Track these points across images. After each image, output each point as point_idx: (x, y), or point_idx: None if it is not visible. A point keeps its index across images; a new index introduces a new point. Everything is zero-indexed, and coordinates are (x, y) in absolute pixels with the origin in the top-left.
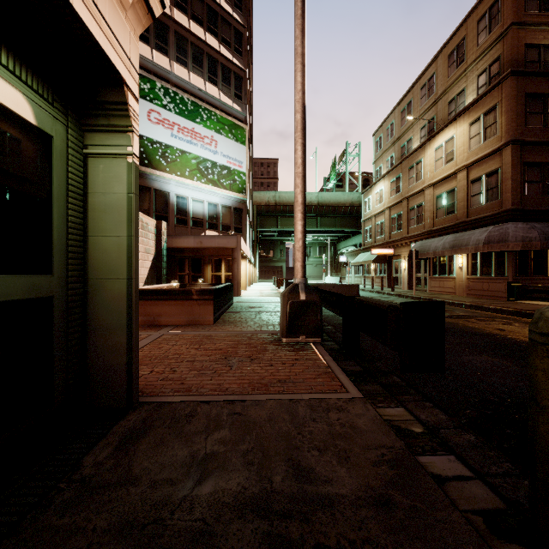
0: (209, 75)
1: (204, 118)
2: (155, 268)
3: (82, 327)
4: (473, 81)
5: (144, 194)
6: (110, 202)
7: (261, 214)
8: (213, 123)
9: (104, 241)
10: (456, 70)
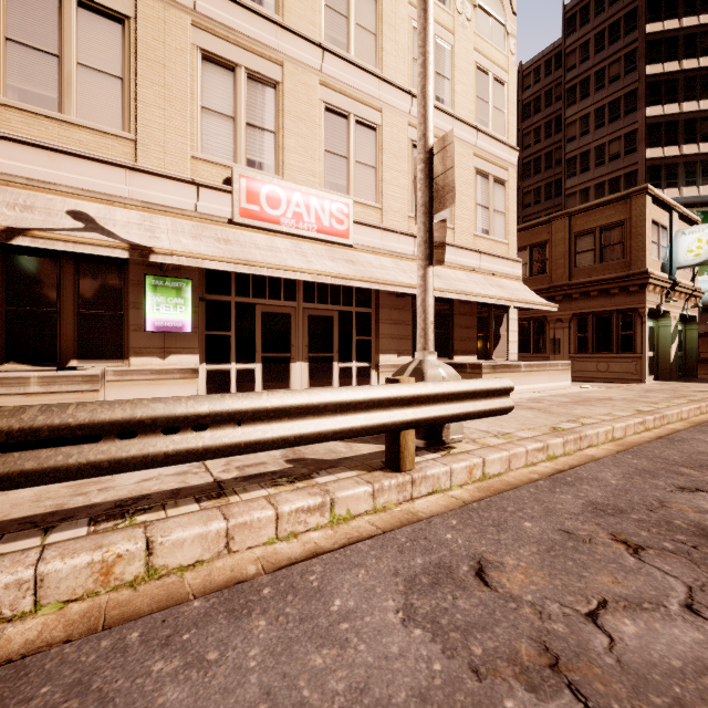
0: None
1: None
2: None
3: (684, 362)
4: None
5: None
6: (691, 338)
7: None
8: None
9: (690, 346)
10: None
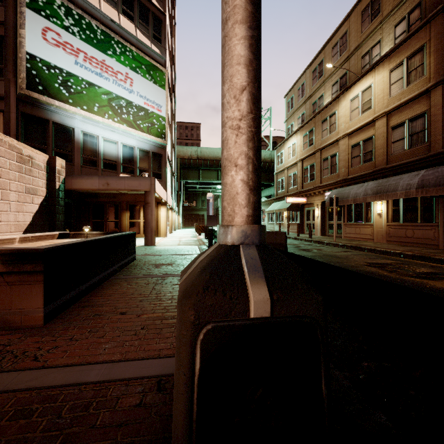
0: (124, 8)
1: (117, 52)
2: (47, 214)
3: None
4: (390, 31)
5: (39, 126)
6: None
7: (184, 166)
8: (128, 59)
9: None
10: (371, 24)
